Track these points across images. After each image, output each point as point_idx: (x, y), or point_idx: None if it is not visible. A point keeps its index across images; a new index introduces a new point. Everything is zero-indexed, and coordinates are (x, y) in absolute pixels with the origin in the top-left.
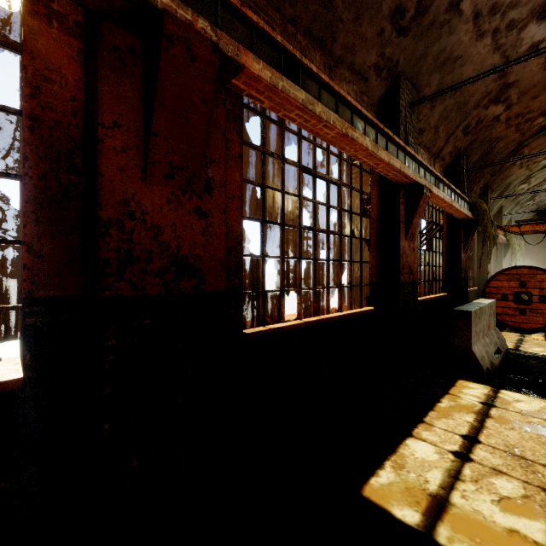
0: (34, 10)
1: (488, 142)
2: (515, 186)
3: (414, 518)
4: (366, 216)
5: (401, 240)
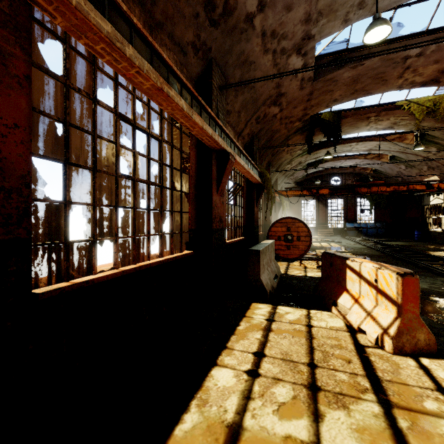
0: None
1: (270, 131)
2: (284, 165)
3: None
4: (186, 172)
5: (213, 194)
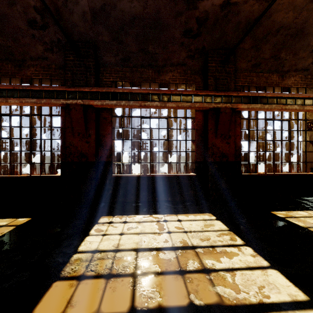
0: (196, 110)
1: None
2: None
3: (282, 216)
4: (310, 130)
5: None
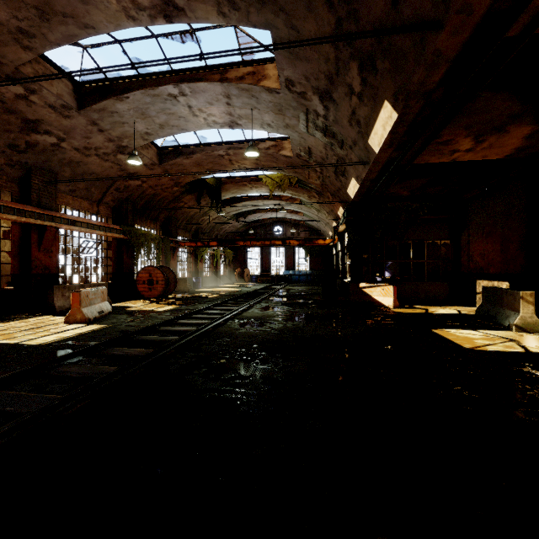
0: None
1: (146, 195)
2: (200, 217)
3: None
4: (7, 239)
5: (33, 252)
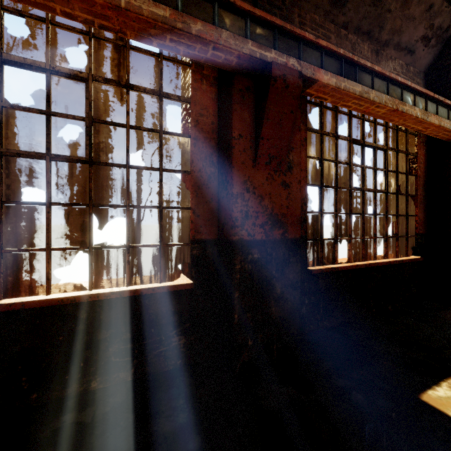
0: (196, 78)
1: None
2: None
3: None
4: (412, 174)
5: None
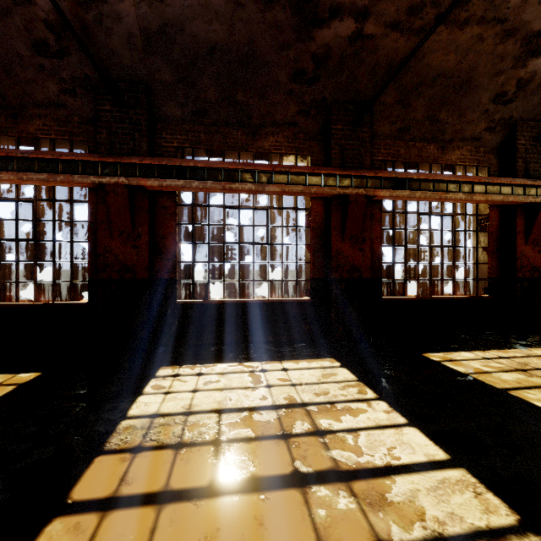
0: (313, 198)
1: None
2: None
3: (437, 359)
4: (483, 231)
5: (518, 246)
